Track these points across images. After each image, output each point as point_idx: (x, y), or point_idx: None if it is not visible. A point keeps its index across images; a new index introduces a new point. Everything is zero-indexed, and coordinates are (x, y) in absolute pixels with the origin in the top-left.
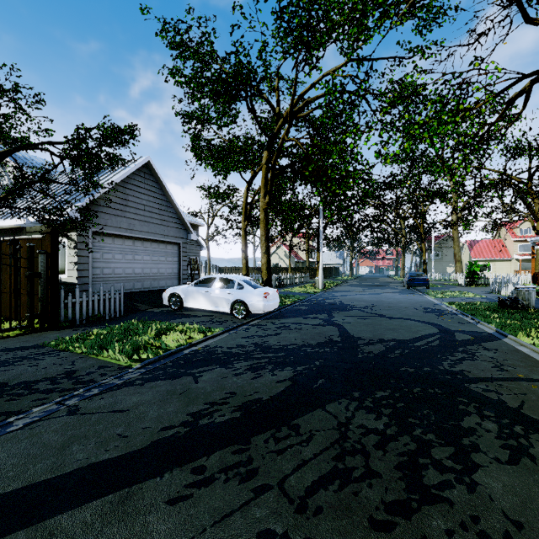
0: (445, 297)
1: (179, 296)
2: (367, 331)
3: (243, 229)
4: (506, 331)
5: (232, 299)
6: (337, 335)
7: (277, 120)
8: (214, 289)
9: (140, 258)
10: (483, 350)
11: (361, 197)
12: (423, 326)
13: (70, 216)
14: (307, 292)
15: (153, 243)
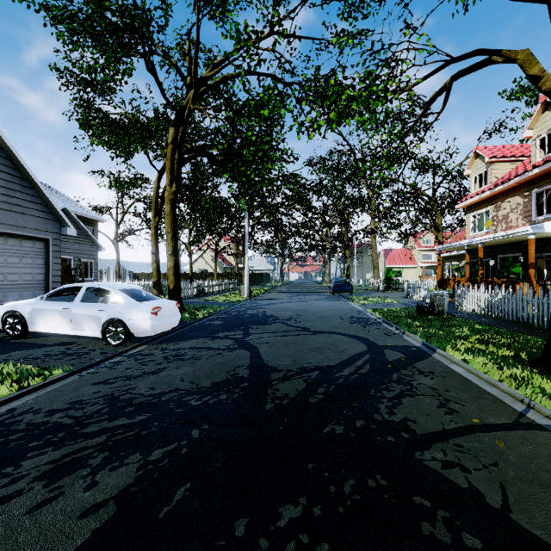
0: (368, 303)
1: (21, 315)
2: (286, 355)
3: (154, 227)
4: (433, 343)
5: (105, 318)
6: (245, 366)
7: (188, 92)
8: (77, 304)
9: None
10: (420, 376)
11: (286, 194)
12: (350, 342)
13: None
14: (230, 301)
15: None
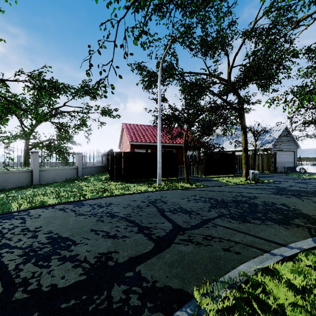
0: None
1: (304, 168)
2: None
3: None
4: None
5: None
6: None
7: None
8: None
9: (282, 157)
10: None
11: None
12: None
13: (270, 147)
14: None
15: (286, 152)
